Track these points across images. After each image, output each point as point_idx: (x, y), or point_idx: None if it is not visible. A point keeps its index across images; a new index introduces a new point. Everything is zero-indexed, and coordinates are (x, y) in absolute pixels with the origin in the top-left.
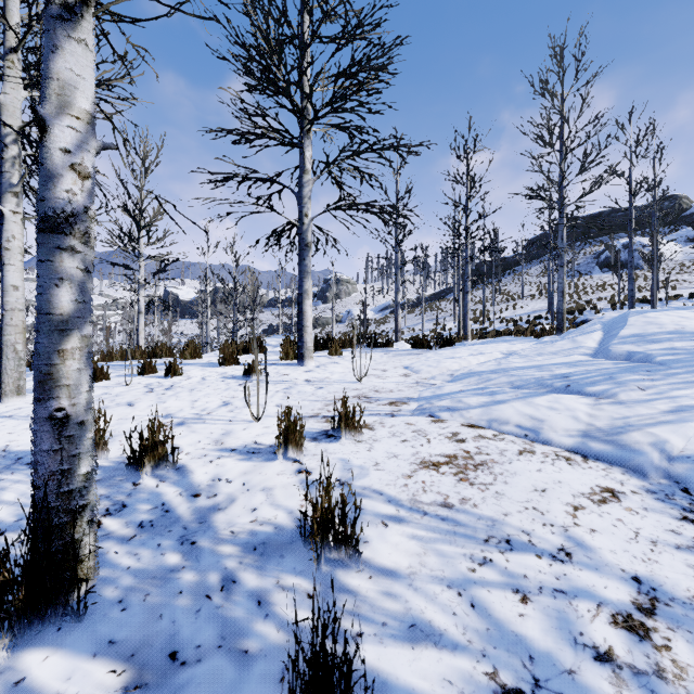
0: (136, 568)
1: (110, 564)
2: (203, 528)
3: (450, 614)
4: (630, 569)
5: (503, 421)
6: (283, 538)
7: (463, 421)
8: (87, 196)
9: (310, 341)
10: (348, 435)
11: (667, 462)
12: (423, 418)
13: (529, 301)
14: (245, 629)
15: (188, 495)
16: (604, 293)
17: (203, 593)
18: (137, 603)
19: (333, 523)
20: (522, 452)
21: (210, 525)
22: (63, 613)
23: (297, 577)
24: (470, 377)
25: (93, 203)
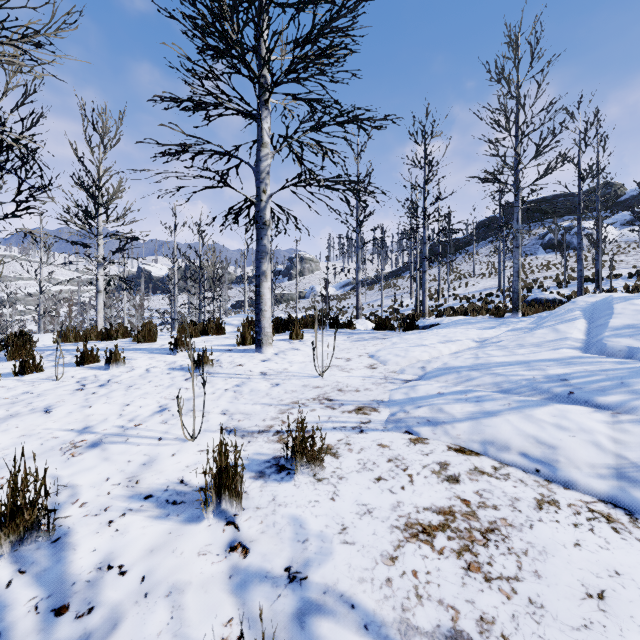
0: None
1: None
2: None
3: None
4: None
5: (502, 444)
6: None
7: (449, 441)
8: None
9: (268, 326)
10: (305, 468)
11: None
12: (398, 434)
13: (480, 280)
14: None
15: (47, 608)
16: (549, 272)
17: None
18: None
19: None
20: (541, 504)
21: None
22: None
23: None
24: (446, 375)
25: None
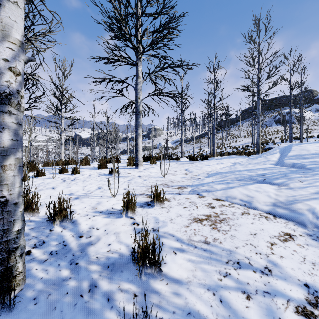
0: (45, 278)
1: (32, 276)
2: (82, 255)
3: (209, 306)
4: (302, 279)
5: (233, 197)
6: (123, 261)
7: (214, 197)
8: (18, 85)
9: (141, 157)
10: (158, 204)
11: (316, 219)
12: (194, 195)
13: (243, 138)
14: (99, 315)
15: (76, 236)
16: (277, 134)
17: (79, 293)
18: (43, 299)
19: (148, 254)
20: (243, 213)
21: (86, 253)
22: (2, 307)
23: (129, 283)
24: (216, 175)
25: (22, 88)
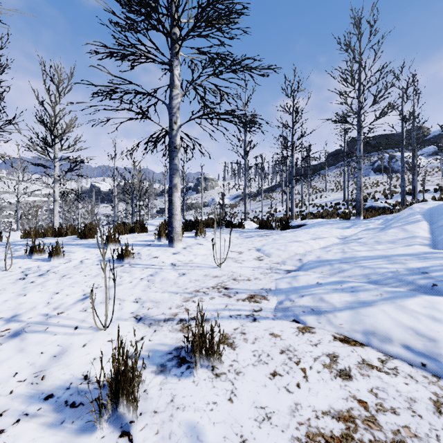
0: None
1: None
2: None
3: None
4: None
5: (383, 335)
6: None
7: (333, 330)
8: None
9: (178, 226)
10: (204, 362)
11: None
12: (287, 323)
13: (330, 193)
14: None
15: None
16: (378, 188)
17: None
18: None
19: None
20: (438, 406)
21: None
22: None
23: None
24: (321, 266)
25: None
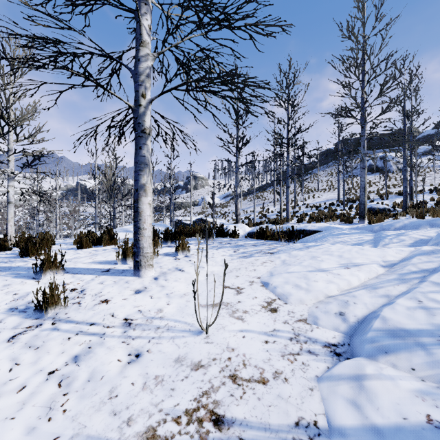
0: None
1: None
2: None
3: None
4: None
5: None
6: None
7: None
8: None
9: (148, 245)
10: None
11: None
12: None
13: (323, 193)
14: None
15: None
16: (371, 188)
17: None
18: None
19: None
20: None
21: None
22: None
23: None
24: (405, 351)
25: None
